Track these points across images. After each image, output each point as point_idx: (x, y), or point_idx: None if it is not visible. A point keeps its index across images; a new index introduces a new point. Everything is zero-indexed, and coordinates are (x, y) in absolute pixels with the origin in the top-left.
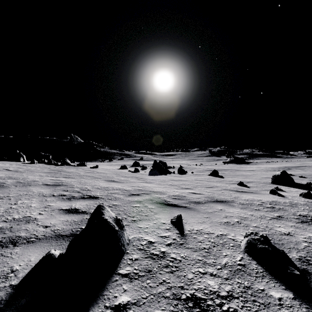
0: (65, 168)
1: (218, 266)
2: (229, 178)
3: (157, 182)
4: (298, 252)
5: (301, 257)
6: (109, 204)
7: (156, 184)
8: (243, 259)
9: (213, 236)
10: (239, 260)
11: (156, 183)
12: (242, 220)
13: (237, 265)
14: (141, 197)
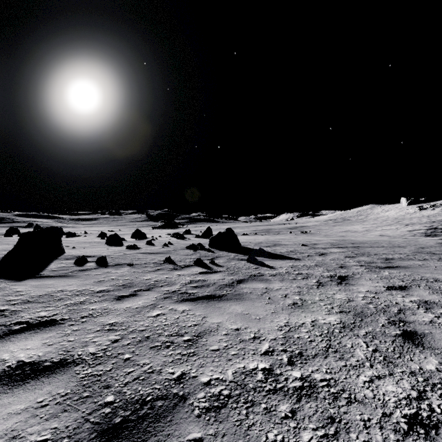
0: None
1: None
2: None
3: None
4: None
5: None
6: None
7: None
8: None
9: None
10: None
11: None
12: None
13: None
14: (1, 243)
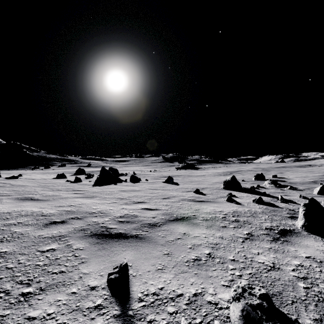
0: None
1: None
2: (184, 185)
3: (102, 195)
4: (306, 309)
5: (317, 321)
6: None
7: (99, 199)
8: None
9: (183, 303)
10: None
11: (99, 196)
12: (213, 249)
13: None
14: (66, 226)
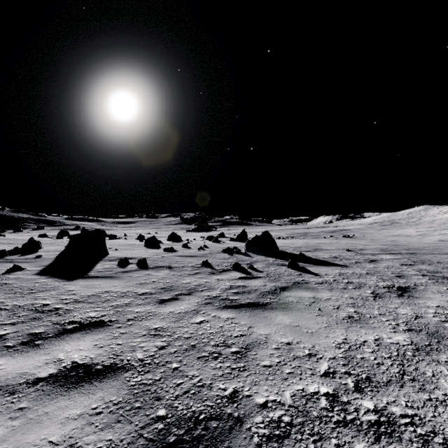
0: None
1: None
2: None
3: None
4: None
5: None
6: None
7: None
8: None
9: None
10: None
11: None
12: None
13: None
14: (54, 244)
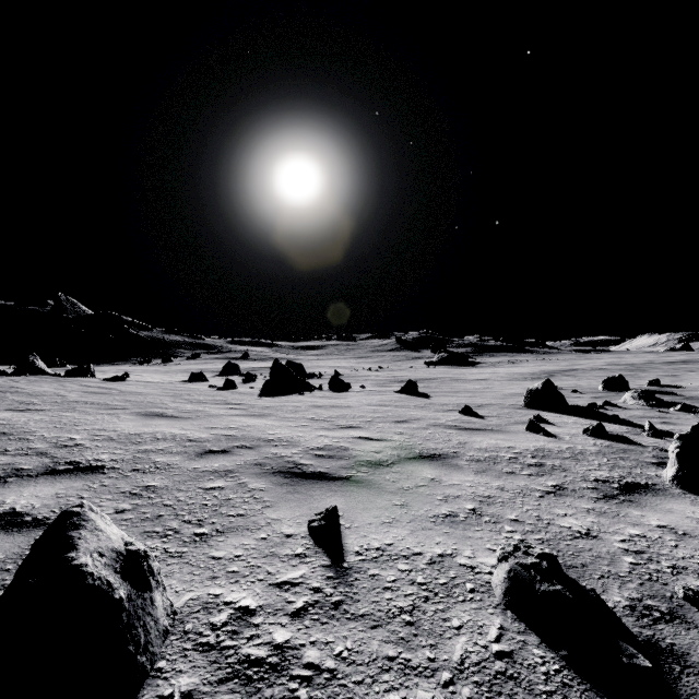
0: (23, 384)
1: (443, 673)
2: (441, 398)
3: (280, 414)
4: (622, 586)
5: (633, 600)
6: (134, 489)
7: (275, 419)
8: (505, 633)
9: (422, 563)
10: (495, 637)
11: (276, 415)
12: (482, 504)
13: (493, 659)
14: (231, 457)
